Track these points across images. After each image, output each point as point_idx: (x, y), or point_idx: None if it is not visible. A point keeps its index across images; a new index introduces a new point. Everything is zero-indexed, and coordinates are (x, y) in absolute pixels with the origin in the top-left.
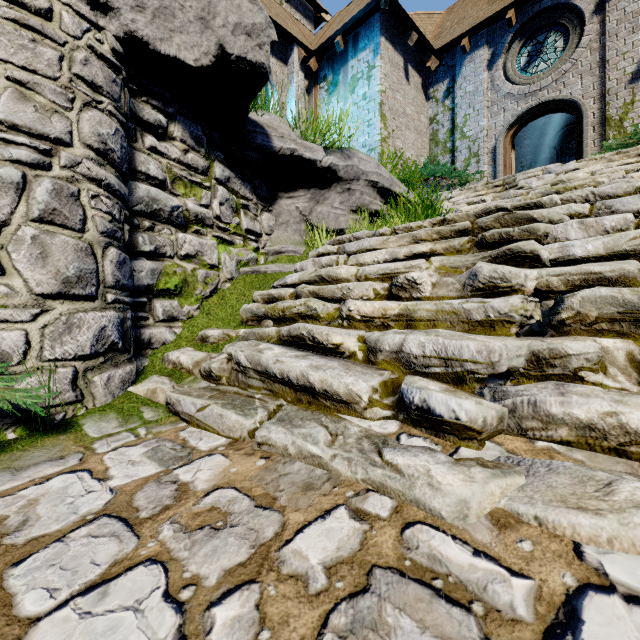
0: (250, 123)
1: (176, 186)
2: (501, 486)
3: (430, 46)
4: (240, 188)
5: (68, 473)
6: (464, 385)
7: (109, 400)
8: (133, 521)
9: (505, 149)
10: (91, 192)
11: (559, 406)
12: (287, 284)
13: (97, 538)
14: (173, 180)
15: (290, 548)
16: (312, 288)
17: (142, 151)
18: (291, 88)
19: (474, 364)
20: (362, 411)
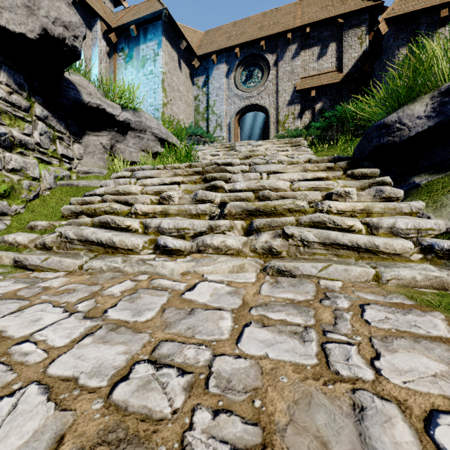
0: (64, 80)
1: (2, 117)
2: (186, 265)
3: (194, 52)
4: (56, 124)
5: None
6: (185, 239)
7: None
8: (22, 298)
9: (235, 125)
10: None
11: (210, 240)
12: (96, 194)
13: (4, 304)
14: None
15: (106, 291)
16: (113, 197)
17: None
18: (95, 49)
19: (188, 230)
20: (139, 252)
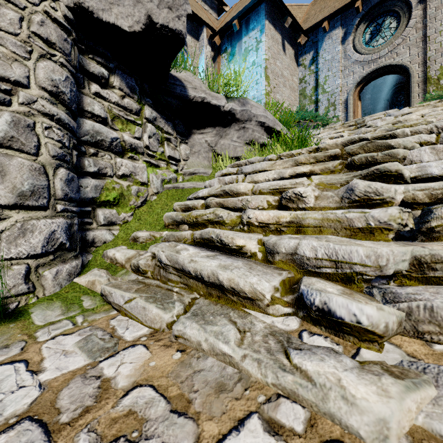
0: (171, 78)
1: (115, 123)
2: (416, 400)
3: (300, 27)
4: (164, 126)
5: (7, 364)
6: (352, 284)
7: (57, 290)
8: (52, 427)
9: (354, 100)
10: (44, 124)
11: None
12: (199, 197)
13: None
14: (113, 118)
15: None
16: (218, 200)
17: (89, 95)
18: (201, 57)
19: (363, 267)
20: (265, 307)
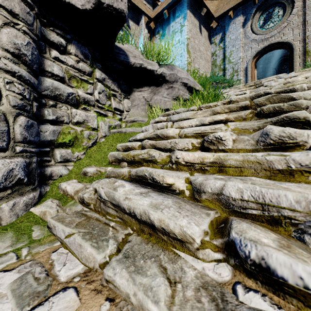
0: (117, 48)
1: (71, 81)
2: None
3: (212, 15)
4: (111, 85)
5: None
6: (279, 226)
7: (13, 219)
8: None
9: (252, 68)
10: (6, 79)
11: None
12: (137, 139)
13: None
14: (70, 78)
15: None
16: (152, 142)
17: (49, 59)
18: (141, 37)
19: (292, 211)
20: (195, 251)
